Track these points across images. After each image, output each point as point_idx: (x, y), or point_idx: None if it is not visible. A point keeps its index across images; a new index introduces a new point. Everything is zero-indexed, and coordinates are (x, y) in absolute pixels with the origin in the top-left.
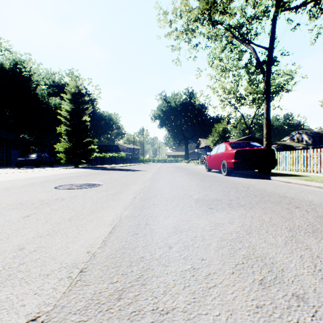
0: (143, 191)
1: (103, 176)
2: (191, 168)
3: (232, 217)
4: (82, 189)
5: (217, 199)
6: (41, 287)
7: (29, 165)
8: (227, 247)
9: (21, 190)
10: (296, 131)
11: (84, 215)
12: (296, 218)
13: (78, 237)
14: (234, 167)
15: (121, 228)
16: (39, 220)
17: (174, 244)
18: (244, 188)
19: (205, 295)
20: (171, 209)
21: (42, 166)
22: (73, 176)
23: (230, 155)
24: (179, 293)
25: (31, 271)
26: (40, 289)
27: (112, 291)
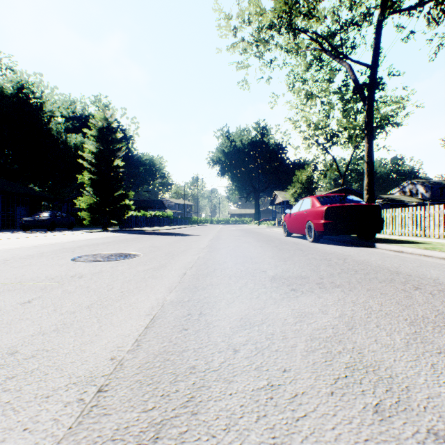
0: (196, 264)
1: (141, 243)
2: (263, 232)
3: (325, 303)
4: (110, 261)
5: (301, 276)
6: (35, 418)
7: (38, 227)
8: (321, 350)
9: (24, 263)
10: (408, 181)
11: (110, 300)
12: (418, 304)
13: (100, 334)
14: (324, 231)
15: (164, 320)
16: (45, 308)
17: (241, 346)
18: (339, 260)
19: (290, 433)
20: (236, 291)
21: (57, 229)
22: (100, 243)
23: (319, 214)
24: (251, 430)
25: (22, 391)
26: (32, 422)
27: (145, 426)
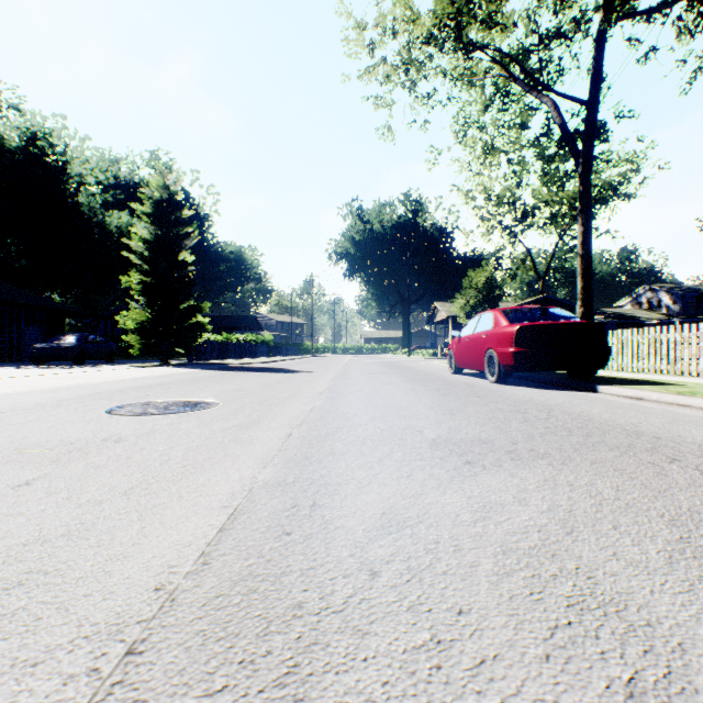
0: (308, 420)
1: (220, 385)
2: (416, 367)
3: (523, 486)
4: (169, 414)
5: (481, 438)
6: None
7: (59, 359)
8: (522, 573)
9: (28, 417)
10: (646, 286)
11: (164, 482)
12: (679, 488)
13: (140, 543)
14: (514, 365)
15: (251, 517)
16: (52, 495)
17: (383, 564)
18: (541, 412)
19: None
20: (374, 466)
21: (90, 363)
22: (155, 384)
23: (506, 338)
24: None
25: None
26: None
27: None
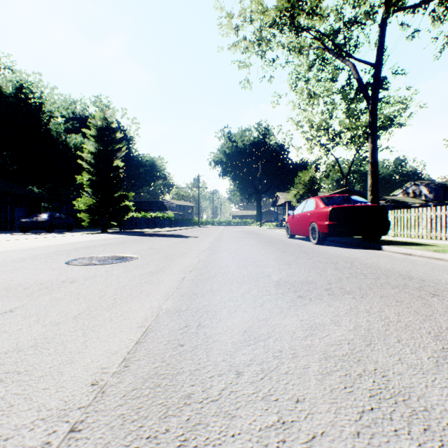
0: (196, 268)
1: (139, 246)
2: (265, 234)
3: (336, 312)
4: (106, 264)
5: (308, 280)
6: None
7: (37, 229)
8: (338, 373)
9: (15, 267)
10: (412, 182)
11: (100, 309)
12: (439, 314)
13: (83, 351)
14: (328, 232)
15: (157, 333)
16: (26, 319)
17: (245, 366)
18: (346, 263)
19: None
20: (238, 299)
21: (56, 231)
22: (97, 245)
23: (323, 215)
24: None
25: None
26: None
27: None
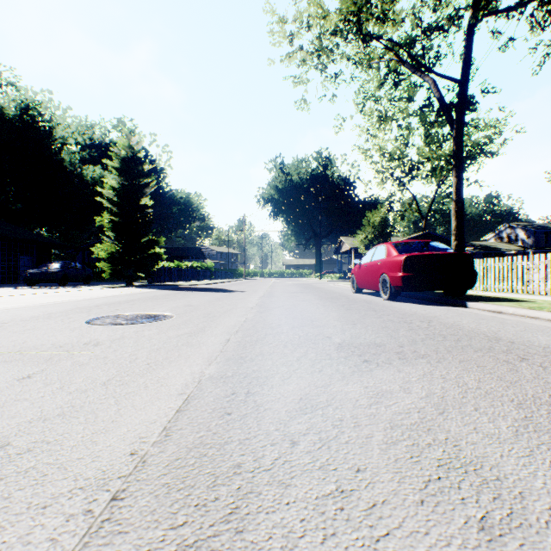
0: (242, 328)
1: (173, 302)
2: (326, 288)
3: (407, 378)
4: (135, 324)
5: (376, 343)
6: (26, 537)
7: (47, 282)
8: (405, 442)
9: (26, 327)
10: (506, 224)
11: (133, 375)
12: (526, 380)
13: (118, 420)
14: (402, 286)
15: (201, 401)
16: (48, 385)
17: (301, 436)
18: (422, 323)
19: None
20: (293, 363)
21: (71, 284)
22: (122, 301)
23: (396, 265)
24: None
25: (11, 498)
26: (22, 544)
27: (173, 549)
